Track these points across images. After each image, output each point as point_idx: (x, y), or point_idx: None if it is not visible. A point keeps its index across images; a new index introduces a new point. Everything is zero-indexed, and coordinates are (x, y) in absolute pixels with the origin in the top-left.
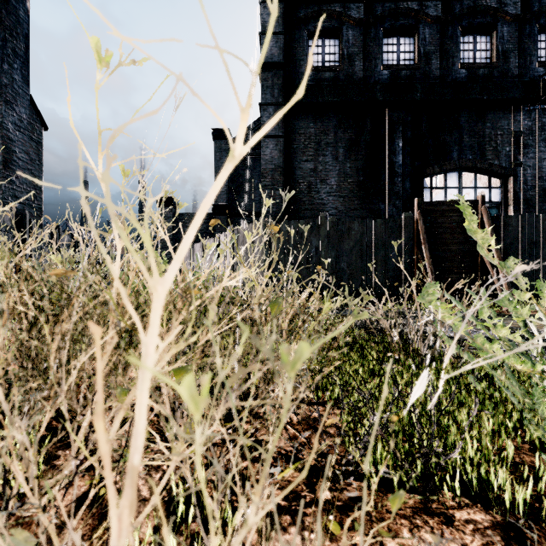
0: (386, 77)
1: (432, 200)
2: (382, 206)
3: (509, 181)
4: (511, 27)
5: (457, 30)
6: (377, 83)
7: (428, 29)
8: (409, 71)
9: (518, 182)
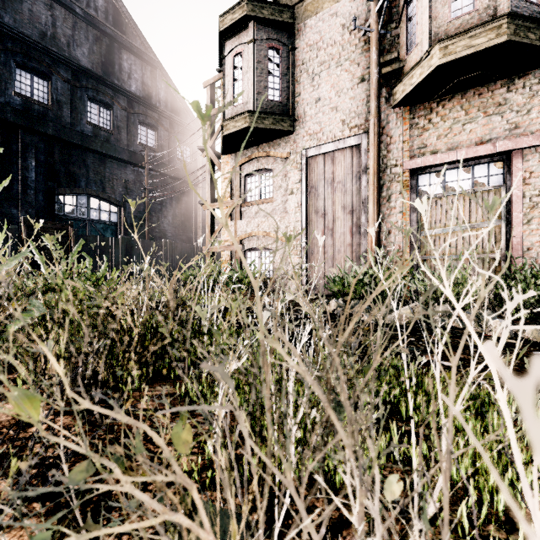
0: (18, 102)
1: (65, 213)
2: (15, 211)
3: (122, 210)
4: (123, 113)
5: (85, 96)
6: (8, 104)
7: (61, 83)
8: (42, 107)
9: (127, 212)
